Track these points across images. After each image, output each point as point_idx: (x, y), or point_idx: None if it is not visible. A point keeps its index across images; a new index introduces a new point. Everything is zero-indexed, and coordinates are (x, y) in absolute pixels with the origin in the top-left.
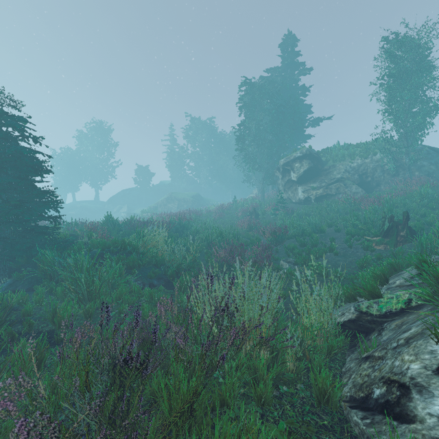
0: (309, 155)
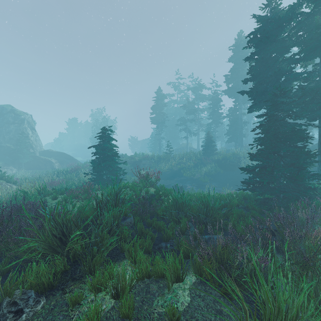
0: None
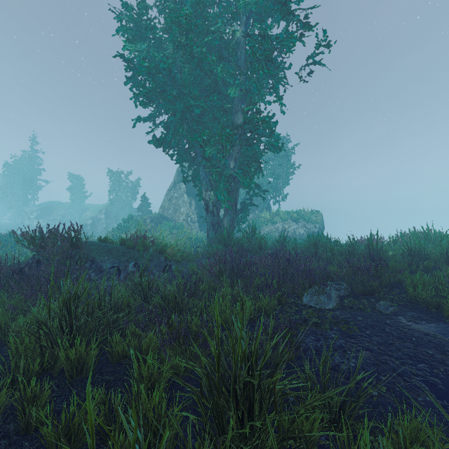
0: (40, 207)
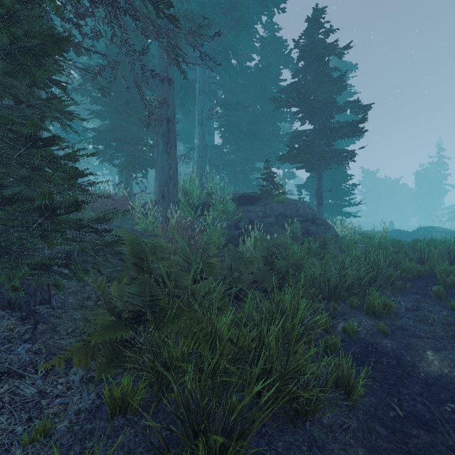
0: (451, 210)
